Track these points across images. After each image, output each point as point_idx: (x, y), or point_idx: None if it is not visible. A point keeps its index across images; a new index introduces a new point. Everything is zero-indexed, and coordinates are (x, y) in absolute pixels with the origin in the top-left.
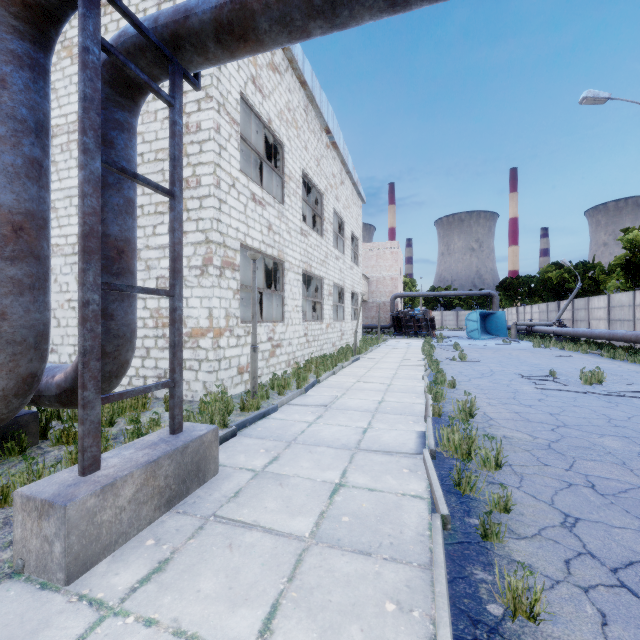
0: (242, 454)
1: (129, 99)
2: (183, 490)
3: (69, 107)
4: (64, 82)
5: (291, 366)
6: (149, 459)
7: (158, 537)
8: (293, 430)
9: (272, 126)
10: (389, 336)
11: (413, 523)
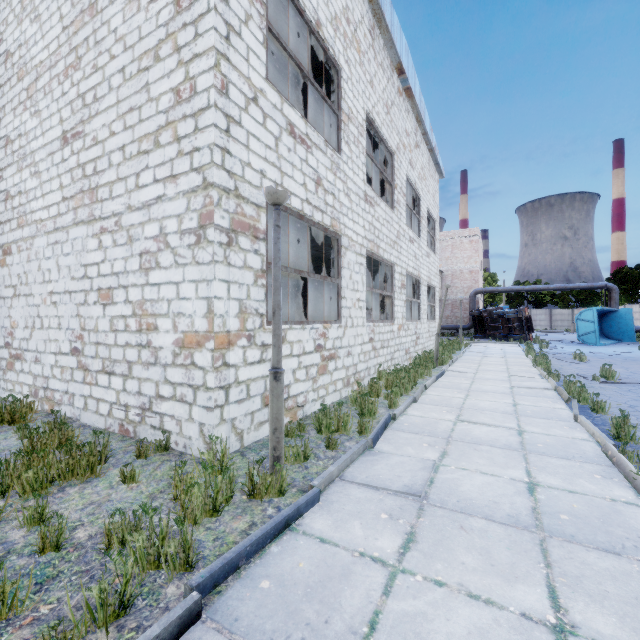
0: None
1: None
2: None
3: (51, 33)
4: (46, 2)
5: (351, 385)
6: None
7: None
8: (347, 608)
9: (322, 33)
10: (471, 339)
11: None
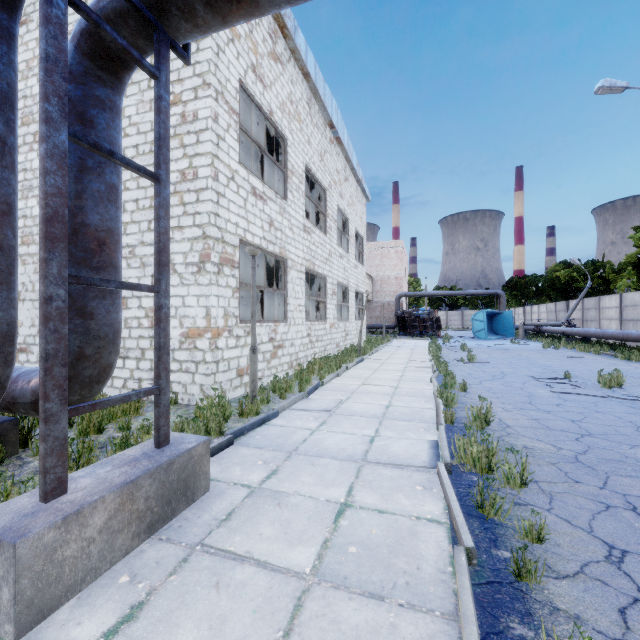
0: (238, 466)
1: (111, 74)
2: (168, 512)
3: None
4: None
5: (293, 367)
6: (126, 479)
7: (134, 572)
8: (294, 438)
9: (274, 118)
10: (394, 336)
11: (432, 556)
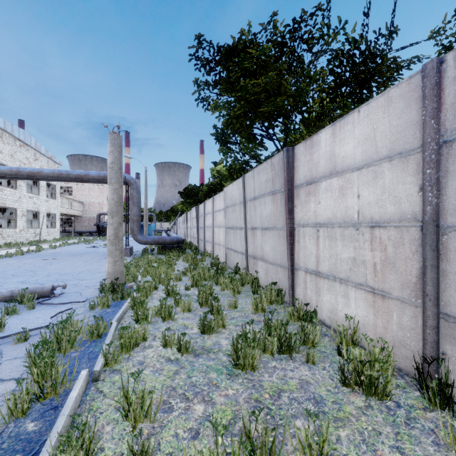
0: None
1: None
2: None
3: None
4: None
5: None
6: None
7: None
8: None
9: None
10: (87, 237)
11: None
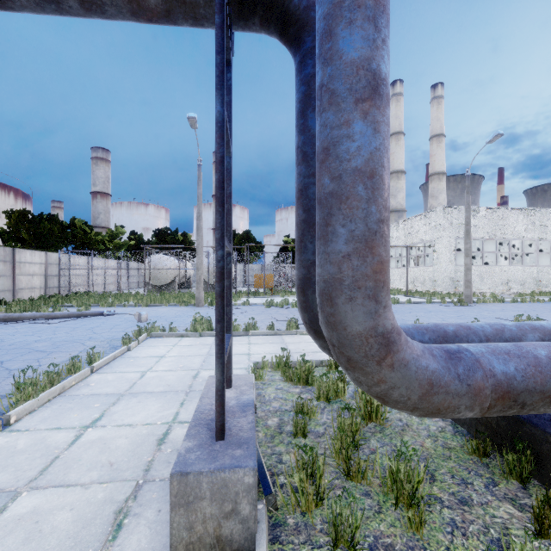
0: None
1: None
2: None
3: None
4: None
5: None
6: (201, 401)
7: None
8: None
9: None
10: None
11: None
